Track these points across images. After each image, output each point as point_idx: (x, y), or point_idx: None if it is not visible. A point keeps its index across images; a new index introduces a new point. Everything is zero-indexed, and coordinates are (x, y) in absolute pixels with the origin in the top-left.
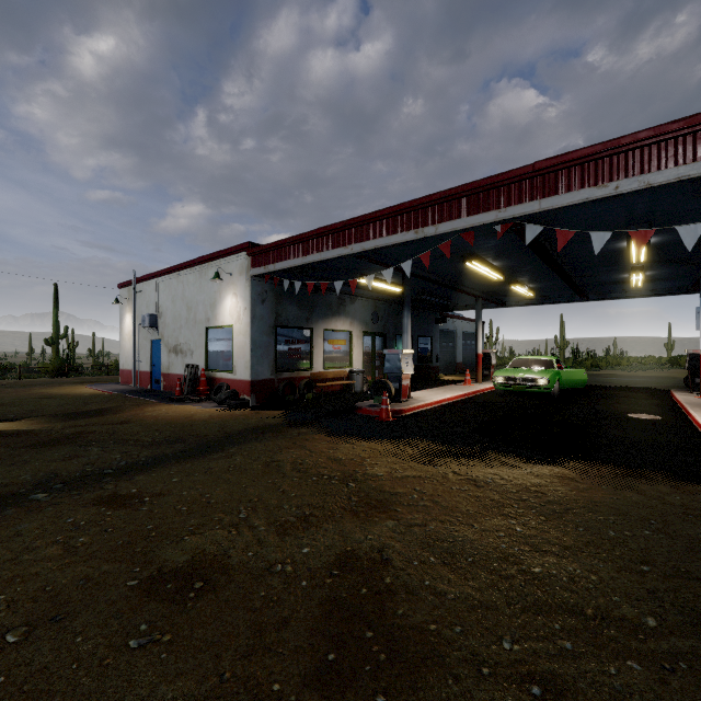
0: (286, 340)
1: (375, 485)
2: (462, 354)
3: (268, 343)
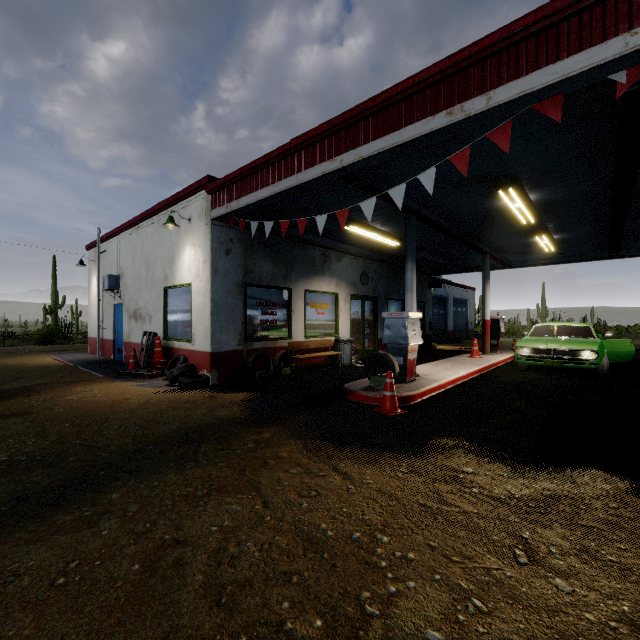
0: (258, 301)
1: None
2: (453, 322)
3: (235, 305)
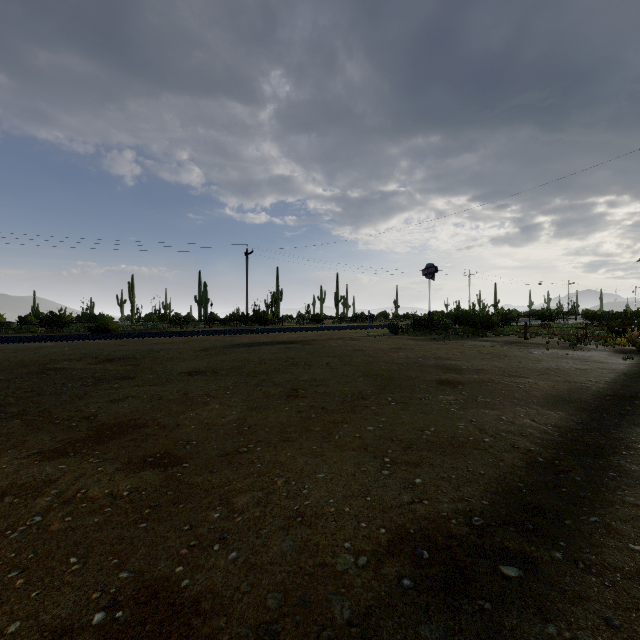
0: None
1: None
2: None
3: None
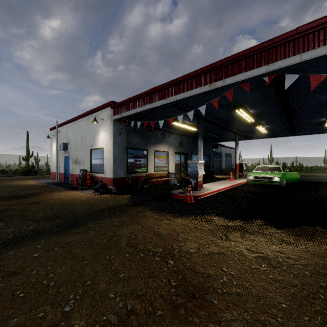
0: (133, 155)
1: (189, 264)
2: (224, 164)
3: (123, 157)
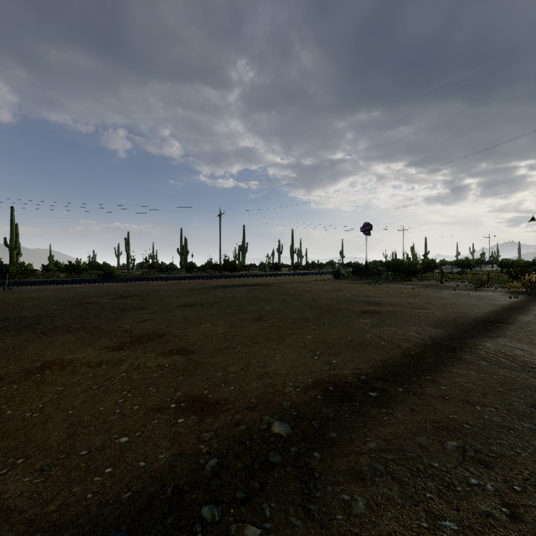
0: None
1: None
2: None
3: None
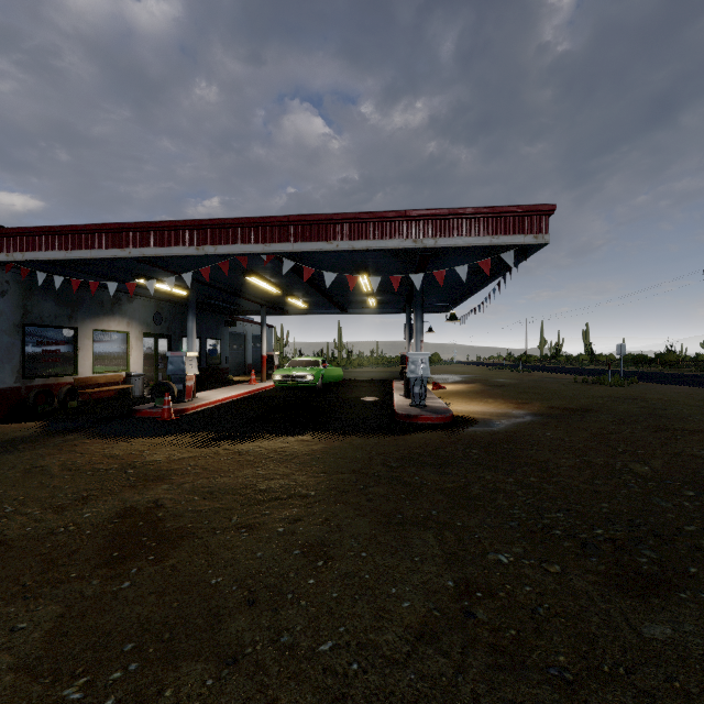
0: (39, 340)
1: (153, 468)
2: (253, 356)
3: (12, 344)
